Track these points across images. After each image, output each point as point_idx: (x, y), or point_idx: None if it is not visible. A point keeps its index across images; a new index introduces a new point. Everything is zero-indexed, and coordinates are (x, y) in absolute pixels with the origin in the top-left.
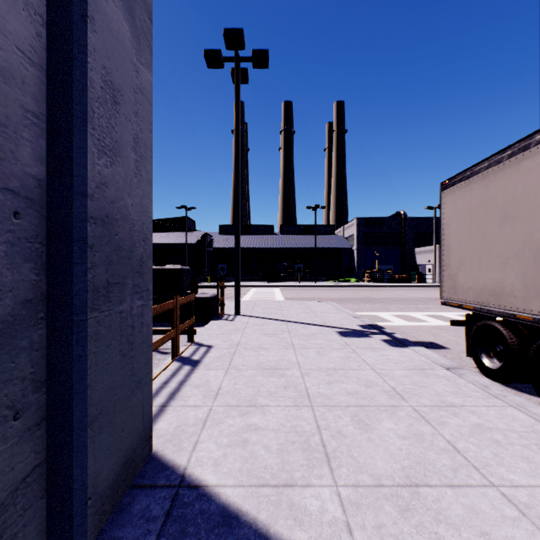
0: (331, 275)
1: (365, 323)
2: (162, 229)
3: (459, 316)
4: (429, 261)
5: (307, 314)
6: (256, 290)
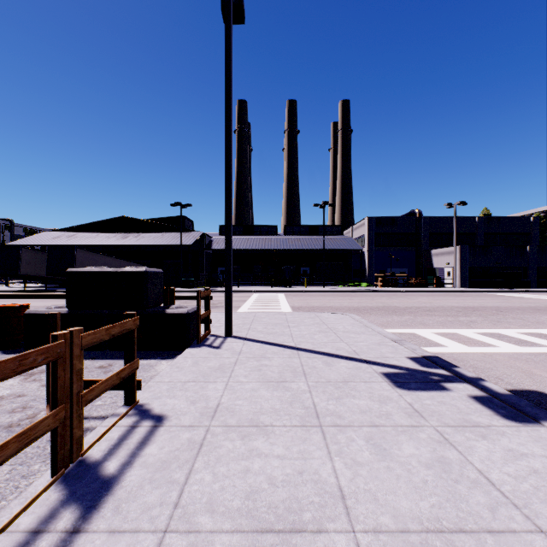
0: (339, 279)
1: (418, 354)
2: (157, 230)
3: (528, 336)
4: (448, 264)
5: (325, 335)
6: (257, 297)
